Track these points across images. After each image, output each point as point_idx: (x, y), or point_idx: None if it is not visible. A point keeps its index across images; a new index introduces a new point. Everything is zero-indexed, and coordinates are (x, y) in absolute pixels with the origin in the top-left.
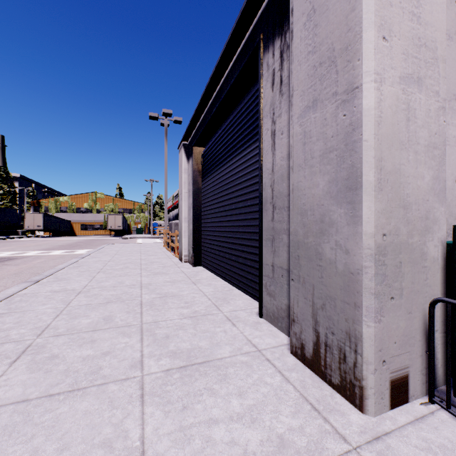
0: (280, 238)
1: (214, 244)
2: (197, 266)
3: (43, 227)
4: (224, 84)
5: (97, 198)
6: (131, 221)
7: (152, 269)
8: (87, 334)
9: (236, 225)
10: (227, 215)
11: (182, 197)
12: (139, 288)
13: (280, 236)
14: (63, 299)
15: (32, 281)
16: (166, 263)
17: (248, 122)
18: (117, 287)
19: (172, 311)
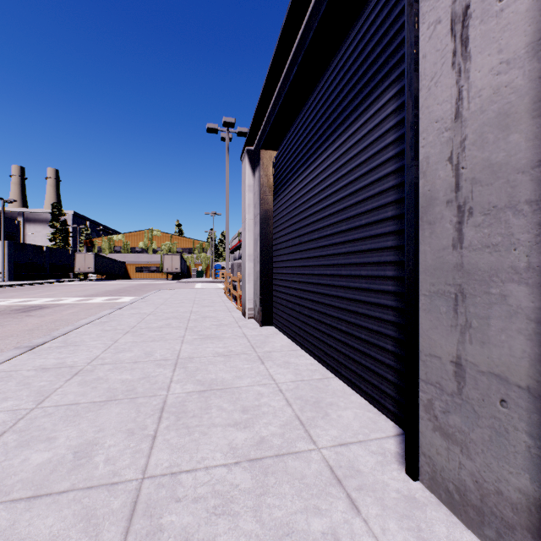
0: (492, 293)
1: (292, 294)
2: (267, 326)
3: (95, 269)
4: (313, 13)
5: (153, 236)
6: (191, 263)
7: (201, 329)
8: (10, 513)
9: (333, 263)
10: (316, 247)
11: (245, 225)
12: (171, 368)
13: (492, 289)
14: (41, 388)
15: (28, 346)
16: (223, 320)
17: (361, 66)
18: (139, 363)
19: (215, 434)
